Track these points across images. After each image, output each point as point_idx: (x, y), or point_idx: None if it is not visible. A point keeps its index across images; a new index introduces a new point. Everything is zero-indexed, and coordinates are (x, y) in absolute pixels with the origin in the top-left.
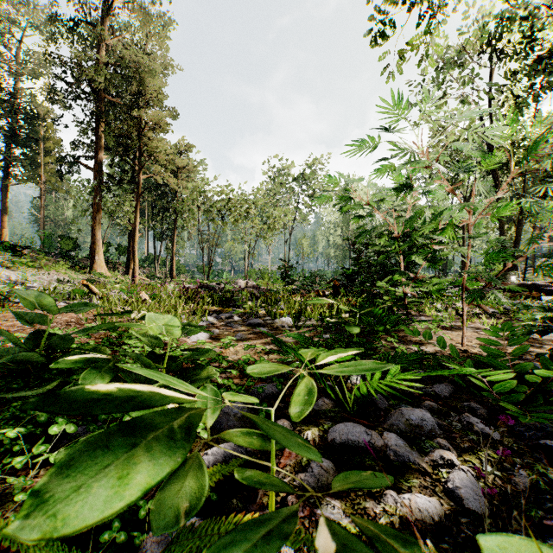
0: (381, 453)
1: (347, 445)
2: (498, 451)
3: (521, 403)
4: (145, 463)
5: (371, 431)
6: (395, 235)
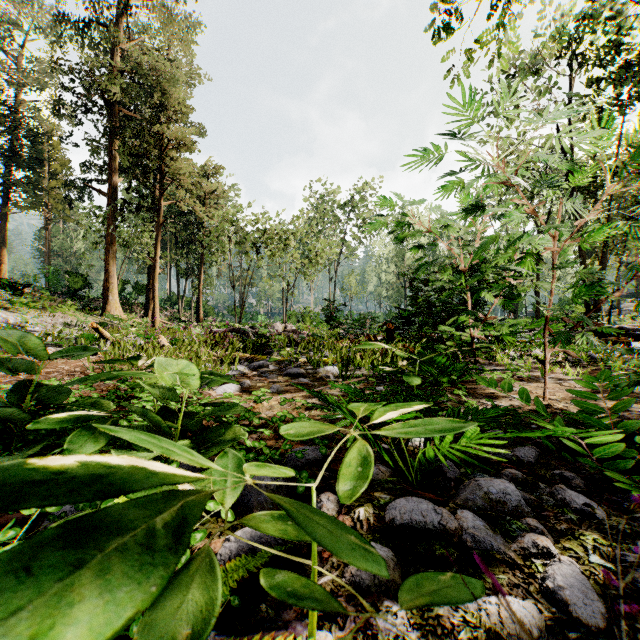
0: (455, 538)
1: (411, 527)
2: (634, 548)
3: (626, 471)
4: (92, 598)
5: (441, 509)
6: (461, 268)
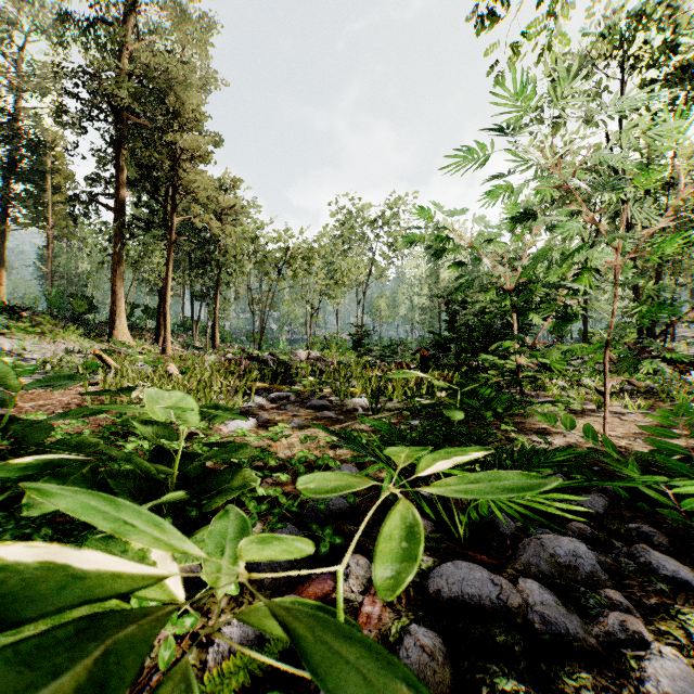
0: (519, 618)
1: (462, 602)
2: None
3: None
4: None
5: (499, 579)
6: (505, 287)
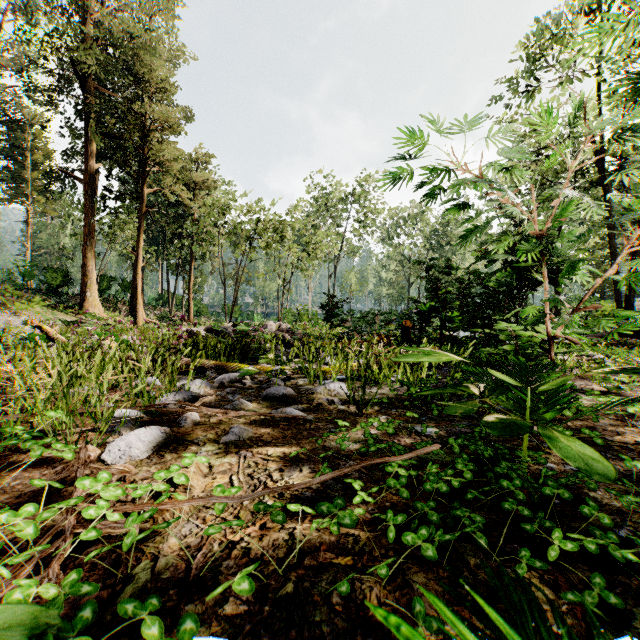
0: None
1: None
2: None
3: None
4: None
5: None
6: (534, 232)
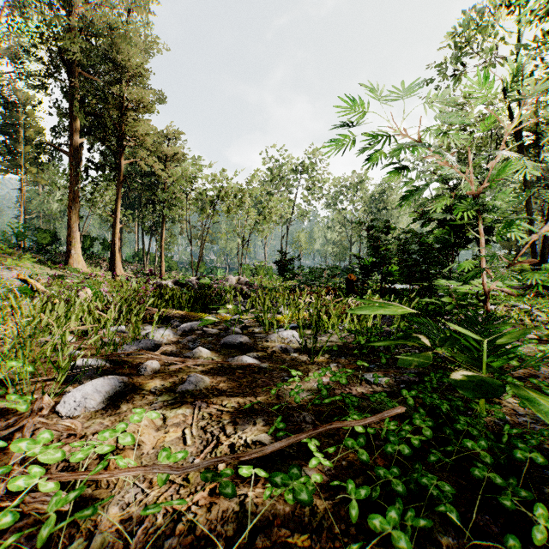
0: None
1: None
2: None
3: None
4: None
5: None
6: (471, 192)
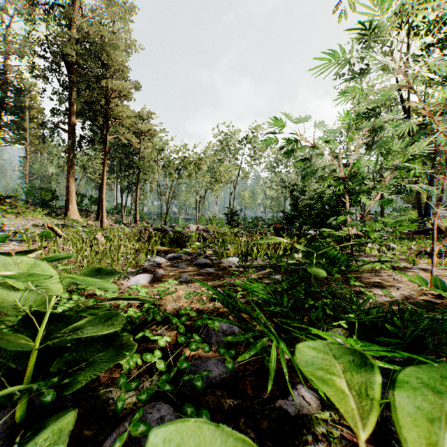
0: None
1: None
2: None
3: None
4: None
5: None
6: (341, 176)
